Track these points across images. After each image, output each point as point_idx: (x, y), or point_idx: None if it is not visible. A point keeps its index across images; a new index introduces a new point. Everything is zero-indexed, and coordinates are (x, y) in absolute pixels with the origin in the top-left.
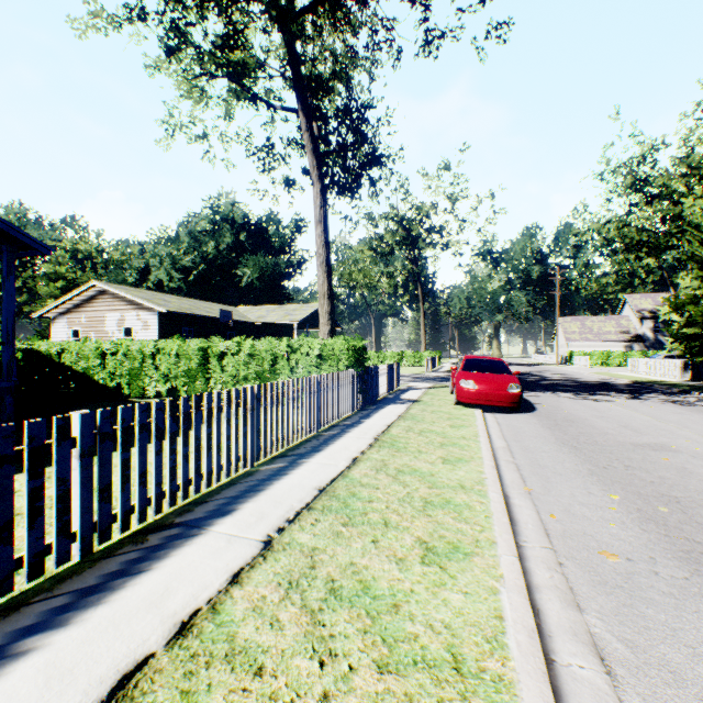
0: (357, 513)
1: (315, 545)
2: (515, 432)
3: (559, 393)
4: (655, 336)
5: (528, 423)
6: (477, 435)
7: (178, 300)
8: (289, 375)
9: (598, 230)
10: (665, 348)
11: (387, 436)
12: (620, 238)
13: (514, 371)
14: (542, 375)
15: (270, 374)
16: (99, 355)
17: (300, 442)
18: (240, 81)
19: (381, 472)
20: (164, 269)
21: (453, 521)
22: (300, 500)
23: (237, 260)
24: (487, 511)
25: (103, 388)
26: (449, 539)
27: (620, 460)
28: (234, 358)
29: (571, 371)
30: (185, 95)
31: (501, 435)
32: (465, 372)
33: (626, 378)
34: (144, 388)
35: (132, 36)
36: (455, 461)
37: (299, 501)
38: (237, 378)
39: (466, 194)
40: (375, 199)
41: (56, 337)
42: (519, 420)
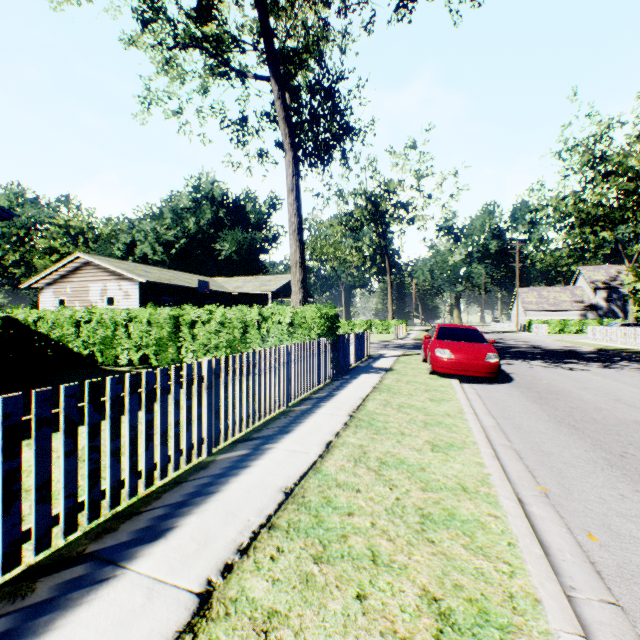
0: (334, 536)
1: (274, 605)
2: (500, 406)
3: (530, 361)
4: (608, 306)
5: (511, 395)
6: (462, 411)
7: (159, 271)
8: (260, 343)
9: (555, 205)
10: (617, 317)
11: (363, 412)
12: (576, 213)
13: (490, 340)
14: (505, 342)
15: (241, 342)
16: (73, 323)
17: (267, 420)
18: (214, 55)
19: (361, 465)
20: (148, 243)
21: (466, 553)
22: (259, 510)
23: (217, 235)
24: (507, 533)
25: (78, 356)
26: (470, 594)
27: (634, 445)
28: (205, 327)
29: (532, 339)
30: (160, 68)
31: (486, 410)
32: (439, 341)
33: (589, 345)
34: (119, 356)
35: (108, 11)
36: (446, 448)
37: (258, 512)
38: (208, 346)
39: (431, 172)
40: (345, 177)
41: (44, 306)
42: (499, 391)
